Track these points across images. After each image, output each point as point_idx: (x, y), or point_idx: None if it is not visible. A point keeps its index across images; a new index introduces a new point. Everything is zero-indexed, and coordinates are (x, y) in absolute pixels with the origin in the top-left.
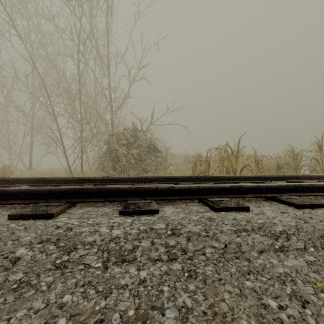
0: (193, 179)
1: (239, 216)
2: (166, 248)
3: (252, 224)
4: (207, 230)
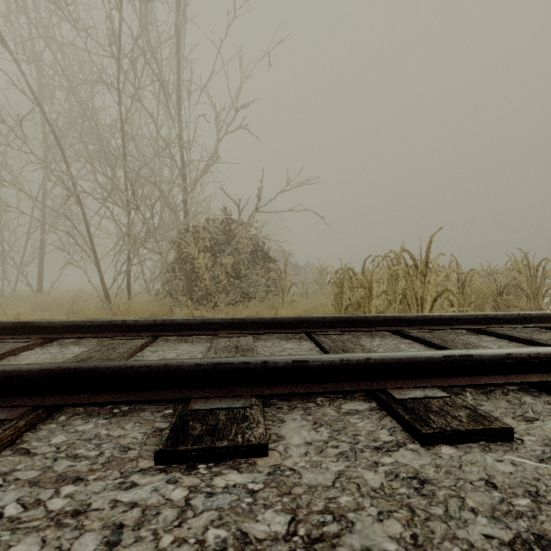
0: (342, 324)
1: (497, 466)
2: None
3: (550, 506)
4: (423, 544)
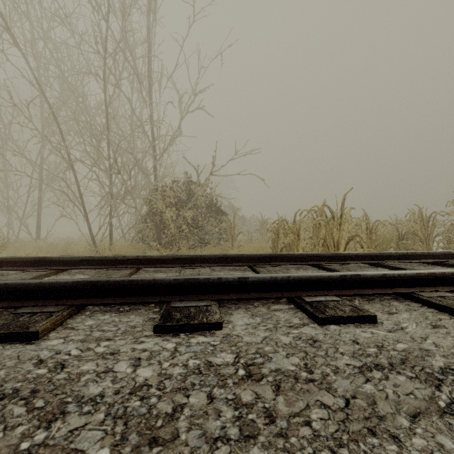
0: (276, 259)
1: (362, 334)
2: (236, 410)
3: (388, 352)
4: (310, 367)
